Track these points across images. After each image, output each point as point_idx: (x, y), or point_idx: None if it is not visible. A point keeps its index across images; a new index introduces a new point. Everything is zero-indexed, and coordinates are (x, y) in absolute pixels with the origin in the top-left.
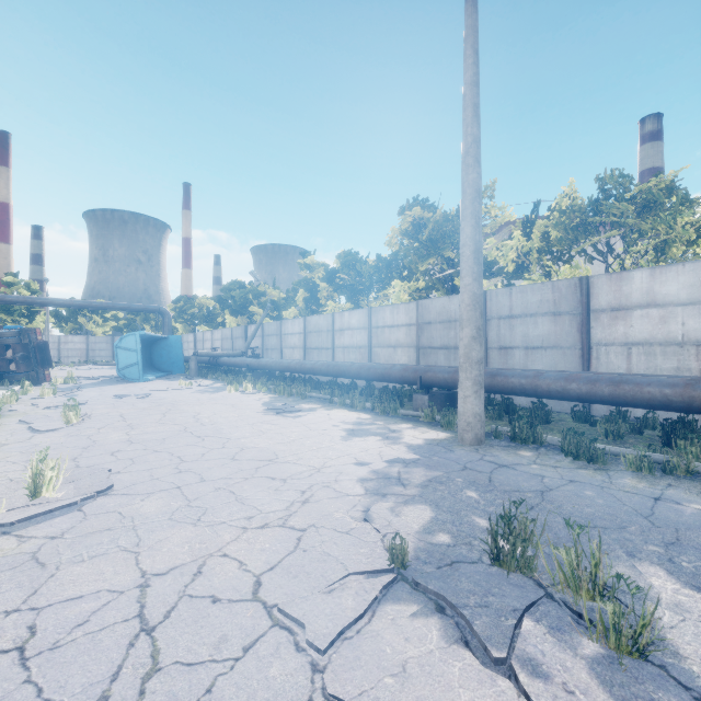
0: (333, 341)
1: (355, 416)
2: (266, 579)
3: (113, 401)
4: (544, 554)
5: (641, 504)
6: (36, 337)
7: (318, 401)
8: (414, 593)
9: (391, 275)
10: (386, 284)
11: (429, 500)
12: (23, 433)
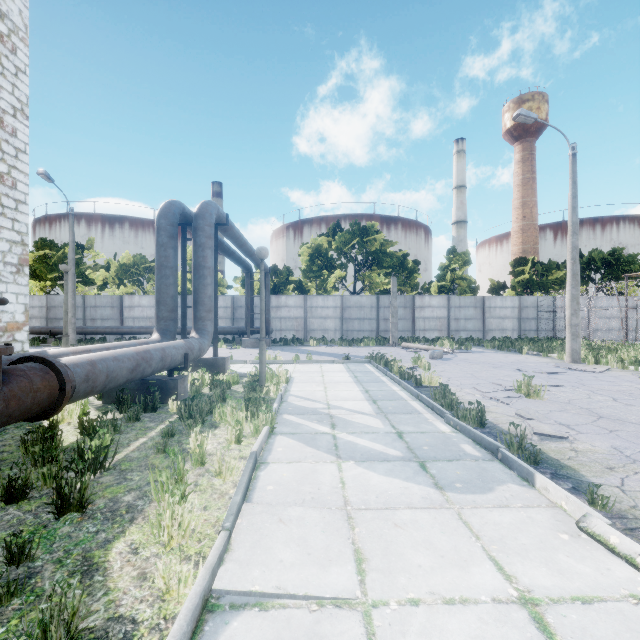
0: None
1: None
2: None
3: None
4: None
5: None
6: None
7: None
8: None
9: None
10: None
11: None
12: None
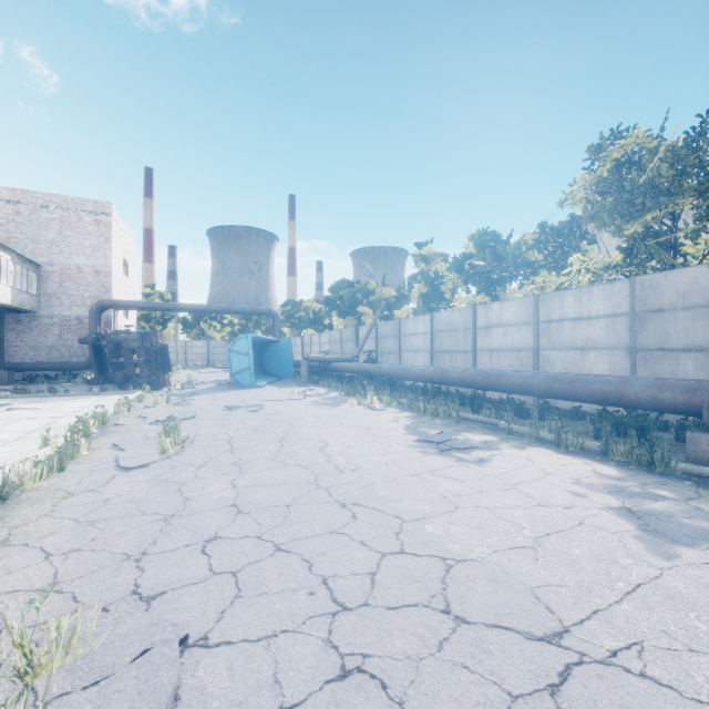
0: (474, 342)
1: (587, 469)
2: None
3: (223, 414)
4: None
5: None
6: (157, 341)
7: (482, 427)
8: None
9: (562, 250)
10: (536, 268)
11: None
12: (105, 468)
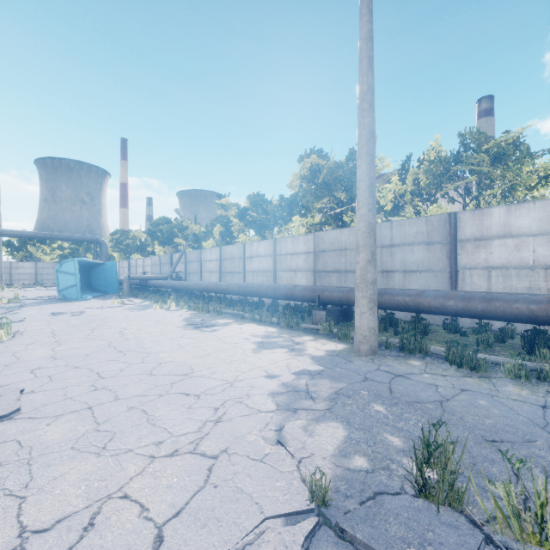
0: (244, 266)
1: (263, 330)
2: (169, 532)
3: (48, 318)
4: (465, 479)
5: (533, 413)
6: None
7: (231, 316)
8: (340, 543)
9: (292, 212)
10: (287, 220)
11: (340, 416)
12: None
